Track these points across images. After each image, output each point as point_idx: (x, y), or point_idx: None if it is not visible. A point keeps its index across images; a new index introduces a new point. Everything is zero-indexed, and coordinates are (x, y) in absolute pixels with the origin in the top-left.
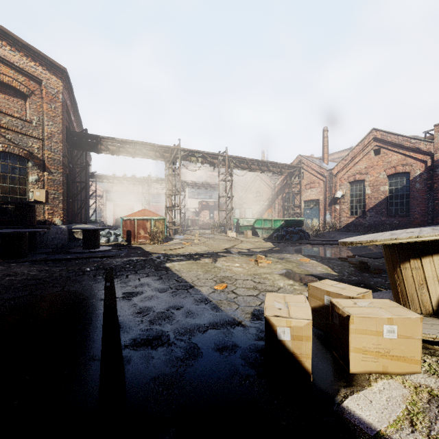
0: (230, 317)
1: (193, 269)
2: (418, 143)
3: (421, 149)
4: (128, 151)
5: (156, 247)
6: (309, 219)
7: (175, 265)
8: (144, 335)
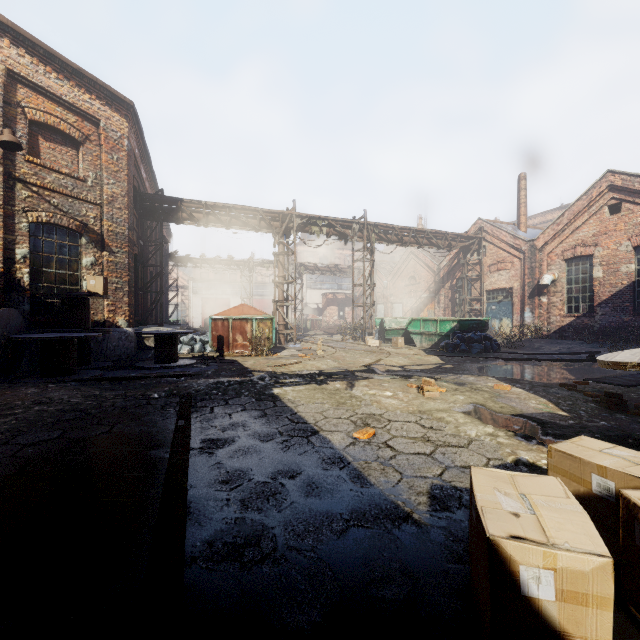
0: (388, 501)
1: (316, 400)
2: None
3: None
4: (220, 219)
5: (260, 361)
6: (496, 319)
7: (288, 392)
8: (229, 534)
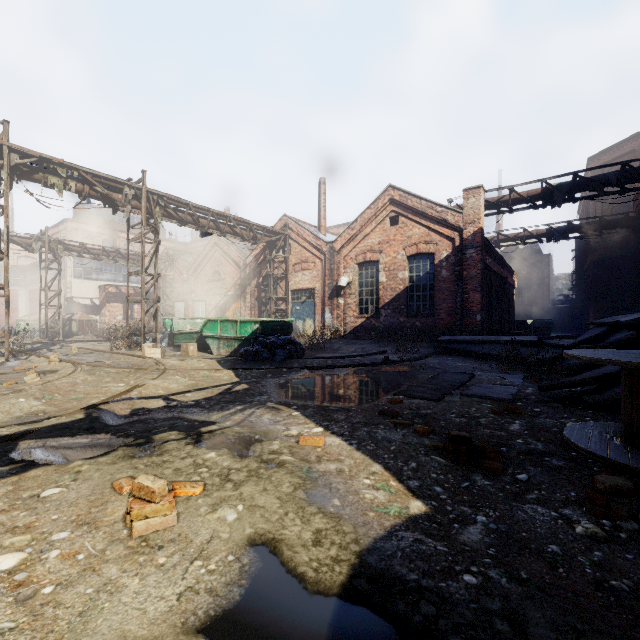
0: None
1: None
2: (445, 213)
3: (449, 222)
4: None
5: None
6: (300, 319)
7: None
8: None
